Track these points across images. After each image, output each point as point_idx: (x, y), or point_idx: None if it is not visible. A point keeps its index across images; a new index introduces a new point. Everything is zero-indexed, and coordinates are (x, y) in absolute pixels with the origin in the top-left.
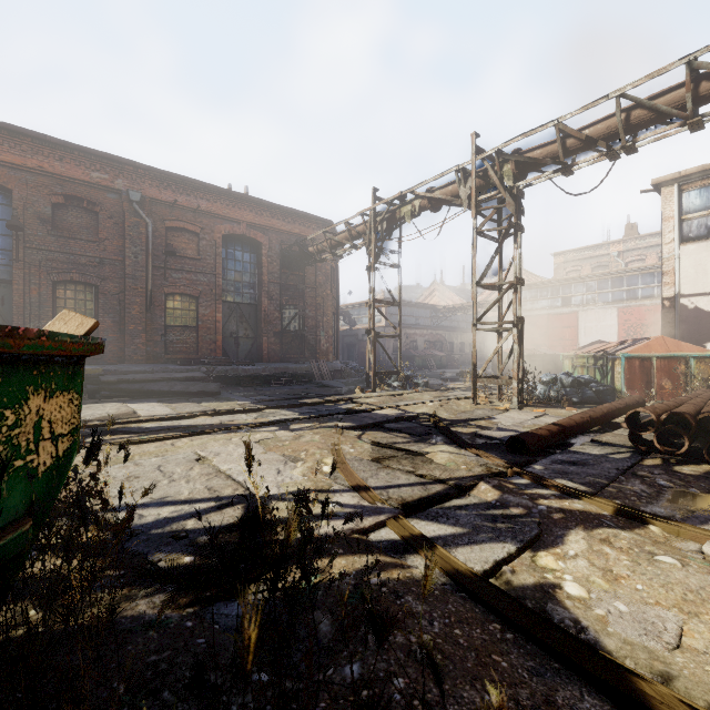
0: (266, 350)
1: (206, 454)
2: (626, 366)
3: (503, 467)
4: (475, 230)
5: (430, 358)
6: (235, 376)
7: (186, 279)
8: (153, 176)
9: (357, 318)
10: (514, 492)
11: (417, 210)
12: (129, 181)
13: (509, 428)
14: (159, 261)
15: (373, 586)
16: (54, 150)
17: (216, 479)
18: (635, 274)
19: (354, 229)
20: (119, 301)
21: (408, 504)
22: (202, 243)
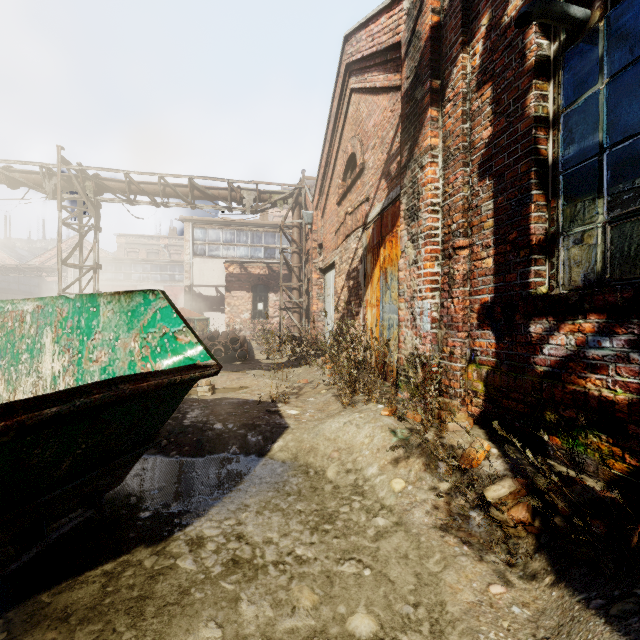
0: None
1: None
2: None
3: None
4: (61, 220)
5: None
6: None
7: None
8: None
9: None
10: None
11: None
12: None
13: None
14: None
15: None
16: None
17: None
18: (175, 264)
19: None
20: None
21: None
22: None
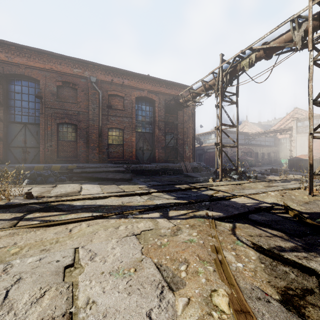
0: (157, 156)
1: (83, 255)
2: None
3: None
4: (311, 59)
5: (245, 161)
6: (141, 170)
7: (118, 120)
8: (102, 69)
9: (203, 141)
10: None
11: (254, 60)
12: (90, 72)
13: None
14: (105, 111)
15: None
16: (57, 59)
17: None
18: None
19: (207, 83)
20: (86, 132)
21: None
22: (125, 102)
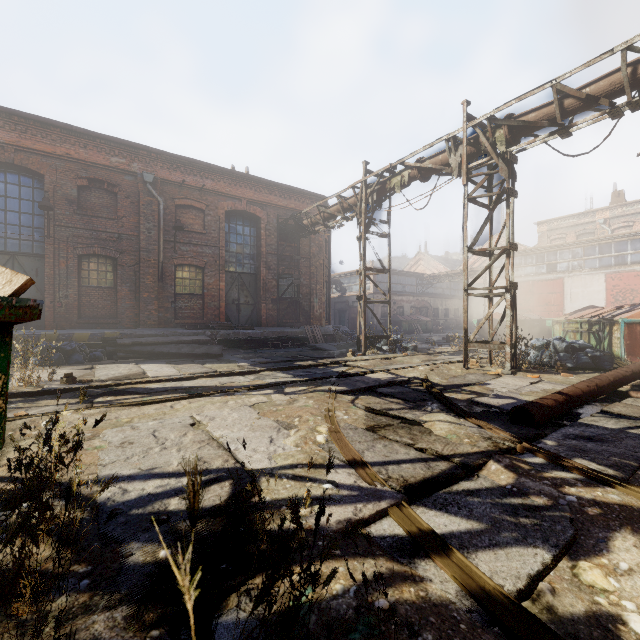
0: (265, 315)
1: (202, 418)
2: (626, 332)
3: (510, 442)
4: (466, 196)
5: (417, 323)
6: (237, 339)
7: (193, 251)
8: (164, 159)
9: (348, 286)
10: (531, 474)
11: (407, 180)
12: (143, 164)
13: (506, 395)
14: (169, 235)
15: (379, 612)
16: (79, 138)
17: (207, 448)
18: (623, 240)
19: (345, 201)
20: (134, 272)
21: (411, 486)
22: (207, 219)
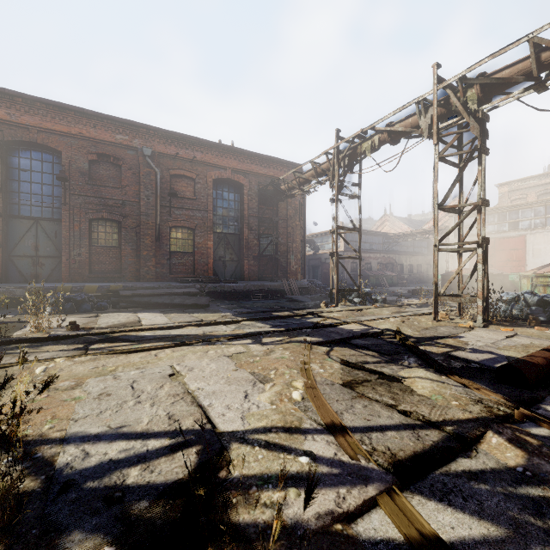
0: (247, 270)
1: (181, 368)
2: None
3: (505, 407)
4: (436, 155)
5: (383, 278)
6: (222, 292)
7: (185, 214)
8: (161, 136)
9: (320, 245)
10: (544, 454)
11: (377, 144)
12: (143, 140)
13: (484, 349)
14: (165, 201)
15: None
16: (90, 120)
17: (181, 404)
18: None
19: (319, 166)
20: (136, 233)
21: (402, 464)
22: (197, 186)
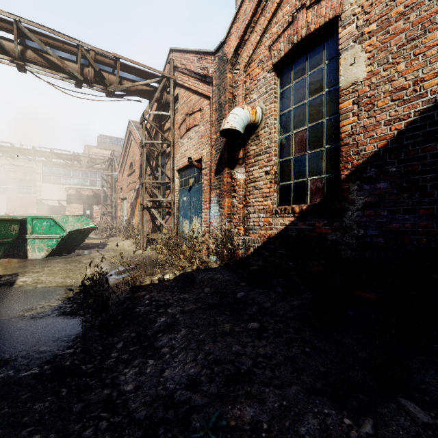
0: None
1: None
2: None
3: None
4: None
5: None
6: None
7: None
8: None
9: None
10: None
11: None
12: None
13: None
14: None
15: None
16: None
17: None
18: (15, 181)
19: None
20: None
21: None
22: None
